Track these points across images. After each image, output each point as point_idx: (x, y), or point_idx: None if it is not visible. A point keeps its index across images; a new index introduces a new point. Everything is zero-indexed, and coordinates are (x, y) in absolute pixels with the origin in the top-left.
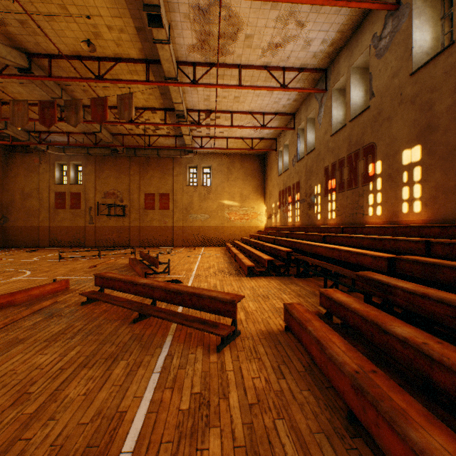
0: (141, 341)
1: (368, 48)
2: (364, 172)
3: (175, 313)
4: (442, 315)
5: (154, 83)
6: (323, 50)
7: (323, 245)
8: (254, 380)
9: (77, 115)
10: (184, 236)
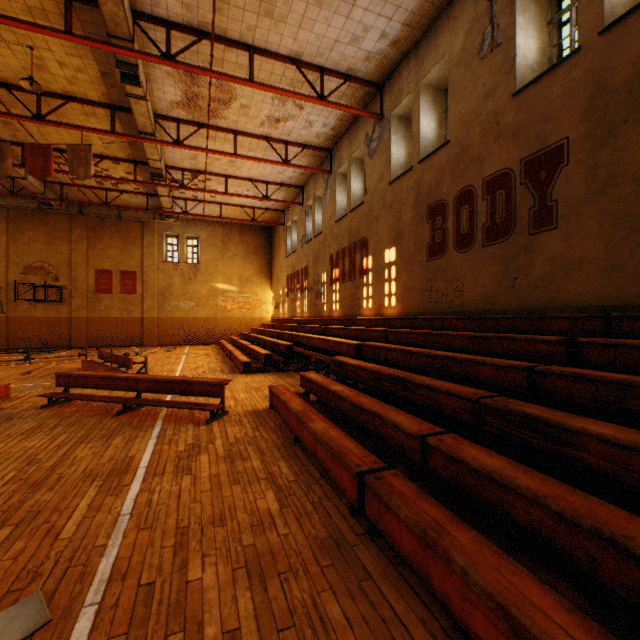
0: (132, 425)
1: (363, 144)
2: (360, 265)
3: (165, 401)
4: (365, 378)
5: (123, 136)
6: (326, 132)
7: (318, 337)
8: (236, 434)
9: (2, 163)
10: (159, 331)
